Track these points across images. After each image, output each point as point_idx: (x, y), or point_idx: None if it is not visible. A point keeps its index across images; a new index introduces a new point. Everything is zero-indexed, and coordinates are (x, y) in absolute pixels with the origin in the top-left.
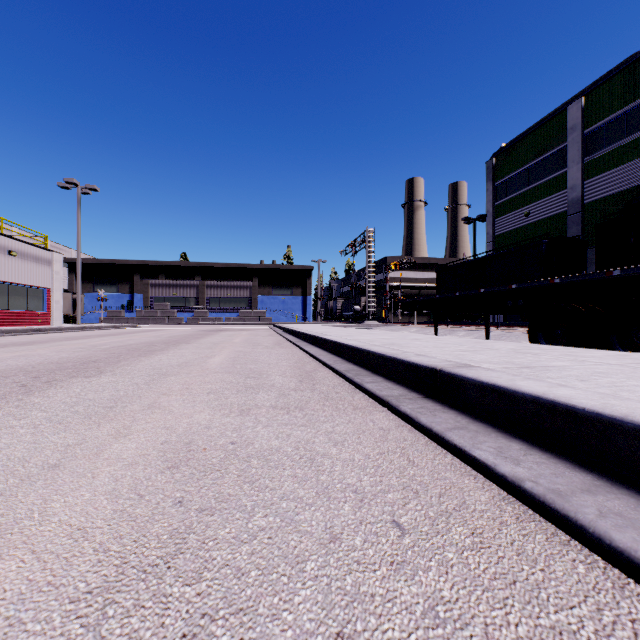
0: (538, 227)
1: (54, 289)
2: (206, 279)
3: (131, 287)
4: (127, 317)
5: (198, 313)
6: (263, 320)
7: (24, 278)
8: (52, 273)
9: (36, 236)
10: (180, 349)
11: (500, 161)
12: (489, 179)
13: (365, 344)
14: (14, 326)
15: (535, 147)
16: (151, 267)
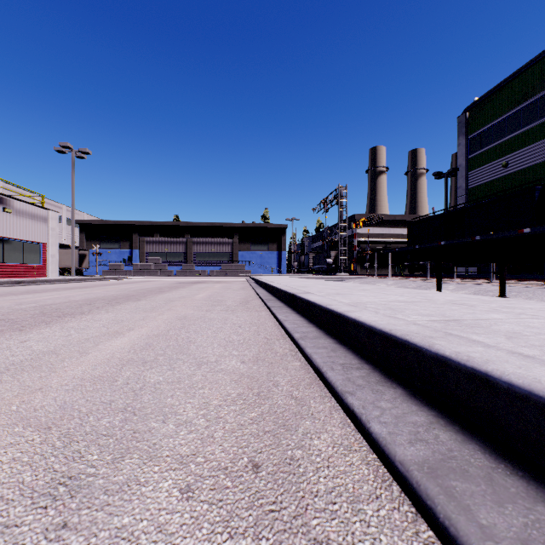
0: (518, 177)
1: (50, 244)
2: (194, 237)
3: (131, 244)
4: (126, 270)
5: (186, 266)
6: (242, 272)
7: (19, 233)
8: (48, 229)
9: (34, 196)
10: (108, 312)
11: (474, 114)
12: (461, 133)
13: (414, 327)
14: (9, 278)
15: (515, 96)
16: (147, 227)
